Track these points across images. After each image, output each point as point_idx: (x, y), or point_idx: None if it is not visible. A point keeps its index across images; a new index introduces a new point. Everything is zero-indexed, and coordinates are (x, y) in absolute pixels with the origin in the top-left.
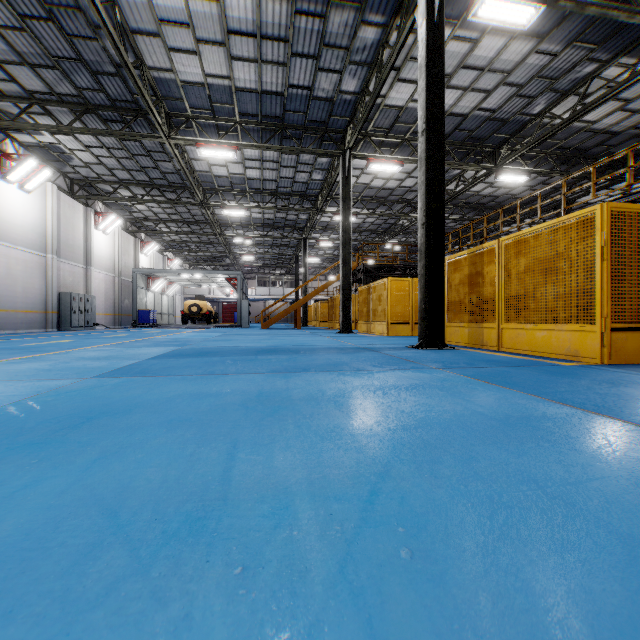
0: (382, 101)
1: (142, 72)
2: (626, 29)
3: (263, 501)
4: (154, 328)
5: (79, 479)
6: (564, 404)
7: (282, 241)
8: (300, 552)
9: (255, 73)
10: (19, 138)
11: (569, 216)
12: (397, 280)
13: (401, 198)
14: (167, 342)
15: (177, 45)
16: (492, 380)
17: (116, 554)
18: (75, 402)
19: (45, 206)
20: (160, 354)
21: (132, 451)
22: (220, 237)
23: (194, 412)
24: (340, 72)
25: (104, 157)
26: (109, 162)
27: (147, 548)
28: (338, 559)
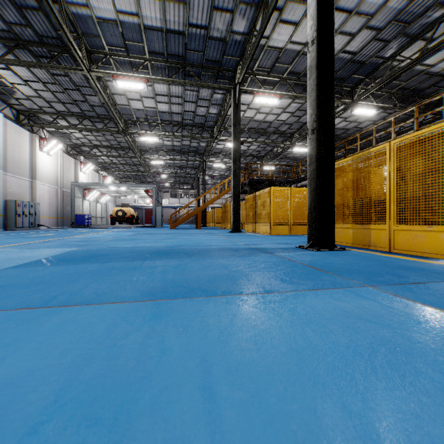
0: (266, 42)
1: (60, 6)
2: None
3: None
4: (87, 228)
5: None
6: None
7: (187, 163)
8: None
9: (160, 12)
10: None
11: None
12: (278, 189)
13: (277, 130)
14: (75, 242)
15: None
16: None
17: None
18: None
19: None
20: (40, 258)
21: None
22: (140, 159)
23: None
24: (232, 12)
25: (41, 91)
26: (46, 95)
27: None
28: None
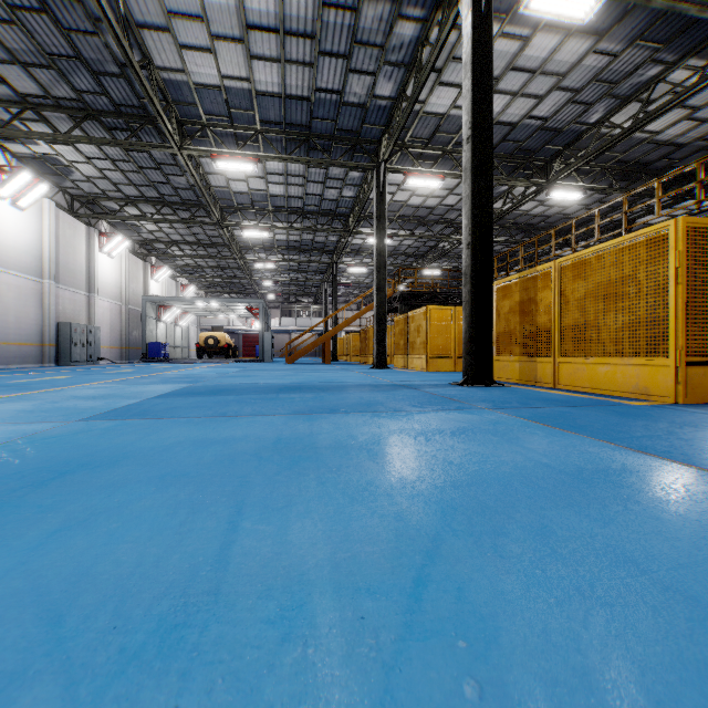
0: (421, 107)
1: (150, 72)
2: (695, 26)
3: (269, 596)
4: (165, 363)
5: (24, 561)
6: (645, 453)
7: (309, 266)
8: (316, 686)
9: (278, 75)
10: (12, 148)
11: (637, 233)
12: (438, 309)
13: (442, 218)
14: (177, 378)
15: (189, 42)
16: (553, 423)
17: (43, 692)
18: (51, 451)
19: (42, 225)
20: (167, 392)
21: (106, 519)
22: (240, 261)
23: (194, 464)
24: (374, 74)
25: (108, 170)
26: (114, 176)
27: (91, 680)
28: (372, 699)
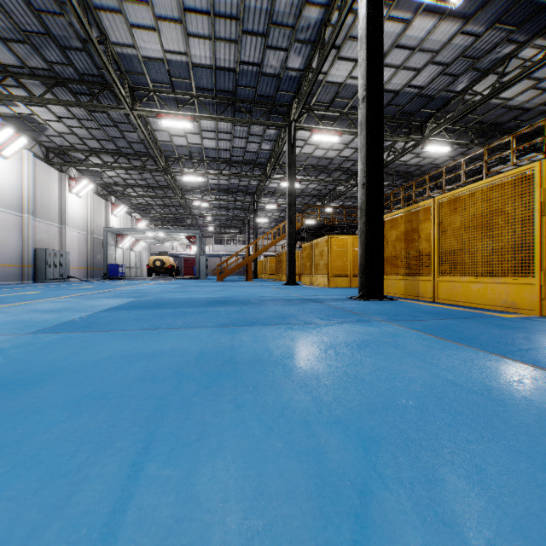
0: (324, 78)
1: (106, 47)
2: (542, 13)
3: None
4: (122, 280)
5: None
6: (540, 368)
7: (236, 204)
8: None
9: (210, 50)
10: None
11: (505, 174)
12: (337, 237)
13: (339, 167)
14: (127, 293)
15: (138, 22)
16: (444, 335)
17: None
18: None
19: (22, 171)
20: (114, 306)
21: None
22: (181, 200)
23: (117, 383)
24: (286, 50)
25: (75, 127)
26: (80, 132)
27: None
28: None
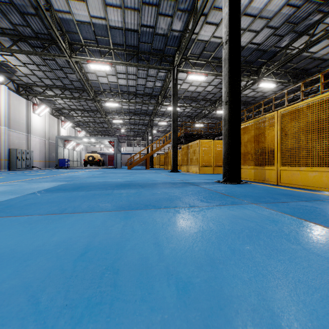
0: (196, 37)
1: (51, 13)
2: None
3: None
4: (67, 169)
5: None
6: None
7: (139, 122)
8: None
9: (121, 16)
10: None
11: None
12: (204, 141)
13: (204, 97)
14: (63, 178)
15: None
16: (319, 221)
17: None
18: None
19: (1, 98)
20: (45, 188)
21: None
22: (105, 119)
23: None
24: (172, 17)
25: (35, 70)
26: (39, 74)
27: None
28: None
